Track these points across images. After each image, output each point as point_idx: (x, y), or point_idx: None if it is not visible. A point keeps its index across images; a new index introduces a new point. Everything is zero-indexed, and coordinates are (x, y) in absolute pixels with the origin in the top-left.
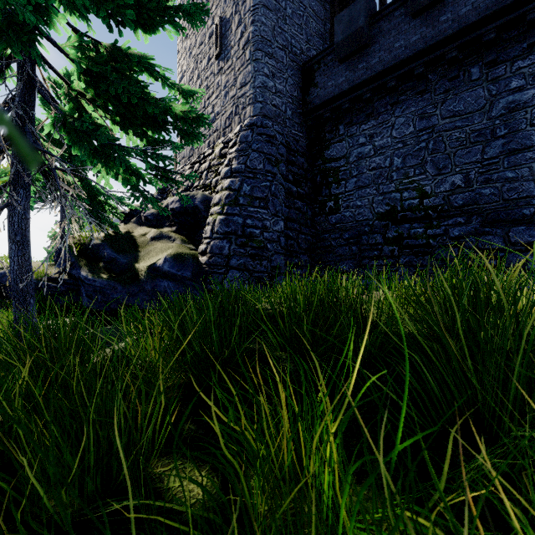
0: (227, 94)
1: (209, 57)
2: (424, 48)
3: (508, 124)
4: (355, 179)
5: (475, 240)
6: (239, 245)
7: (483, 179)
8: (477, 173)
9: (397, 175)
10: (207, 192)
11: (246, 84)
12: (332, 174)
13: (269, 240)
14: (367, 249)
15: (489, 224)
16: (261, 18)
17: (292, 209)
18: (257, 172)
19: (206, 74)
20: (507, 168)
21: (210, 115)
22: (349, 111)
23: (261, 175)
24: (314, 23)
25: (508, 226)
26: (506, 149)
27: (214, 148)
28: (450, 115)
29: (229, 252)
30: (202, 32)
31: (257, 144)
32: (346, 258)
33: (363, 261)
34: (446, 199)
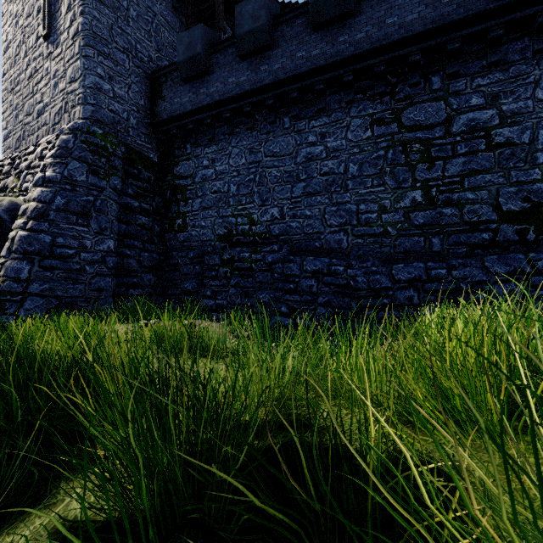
0: (57, 85)
1: (37, 34)
2: (249, 90)
3: (307, 170)
4: (200, 199)
5: (282, 266)
6: (44, 267)
7: (292, 214)
8: (288, 208)
9: (233, 201)
10: (22, 198)
11: (75, 80)
12: (180, 191)
13: (89, 261)
14: (208, 269)
15: (295, 252)
16: (93, 12)
17: (134, 225)
18: (76, 184)
19: (35, 54)
20: (307, 207)
21: (38, 104)
22: (194, 132)
23: (82, 188)
24: (167, 33)
25: (306, 256)
26: (305, 191)
27: (38, 145)
28: (271, 155)
29: (29, 275)
30: (30, 1)
31: (80, 152)
32: (190, 277)
33: (204, 280)
34: (268, 228)
